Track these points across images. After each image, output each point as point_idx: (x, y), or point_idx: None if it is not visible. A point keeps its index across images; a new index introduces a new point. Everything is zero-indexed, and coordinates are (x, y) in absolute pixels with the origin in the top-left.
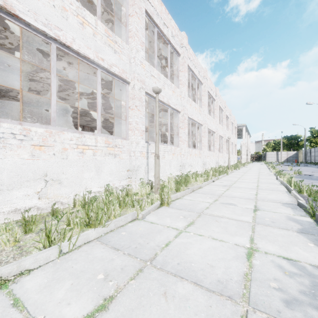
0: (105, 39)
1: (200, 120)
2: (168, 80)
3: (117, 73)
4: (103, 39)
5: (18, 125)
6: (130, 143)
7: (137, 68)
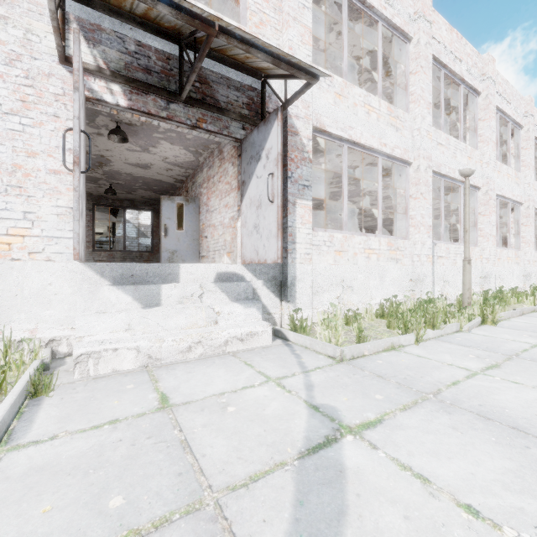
0: (387, 118)
1: (518, 195)
2: (460, 142)
3: (398, 156)
4: (385, 120)
5: (326, 233)
6: (412, 244)
7: (422, 142)
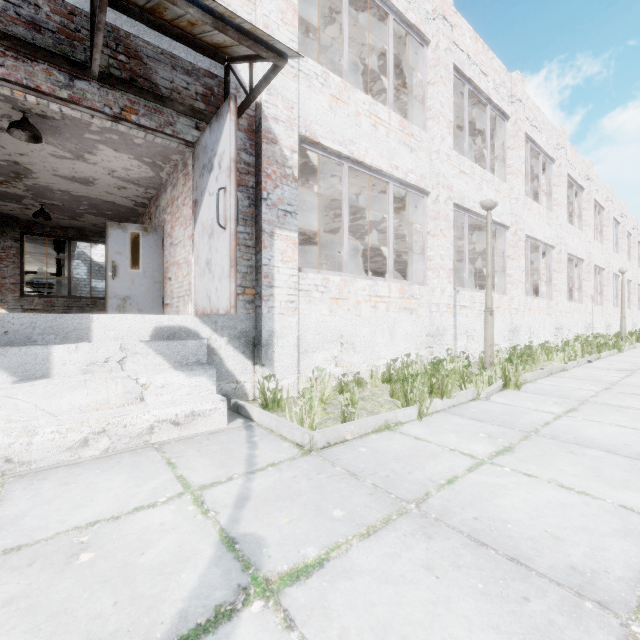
0: (399, 135)
1: (550, 238)
2: (487, 172)
3: (413, 182)
4: (397, 137)
5: (319, 275)
6: (430, 292)
7: (442, 167)
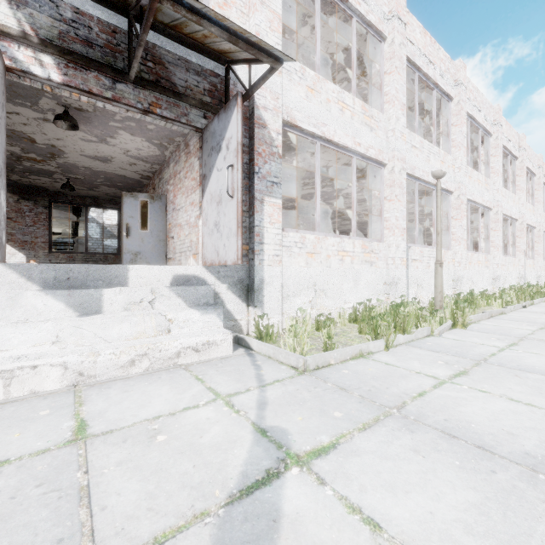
0: (362, 117)
1: (488, 201)
2: (434, 146)
3: (373, 156)
4: (359, 119)
5: (298, 234)
6: (387, 247)
7: (397, 143)
